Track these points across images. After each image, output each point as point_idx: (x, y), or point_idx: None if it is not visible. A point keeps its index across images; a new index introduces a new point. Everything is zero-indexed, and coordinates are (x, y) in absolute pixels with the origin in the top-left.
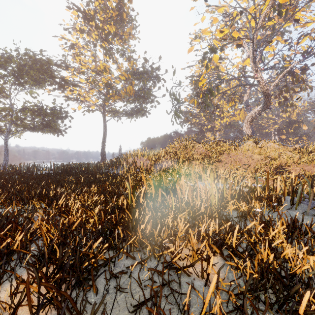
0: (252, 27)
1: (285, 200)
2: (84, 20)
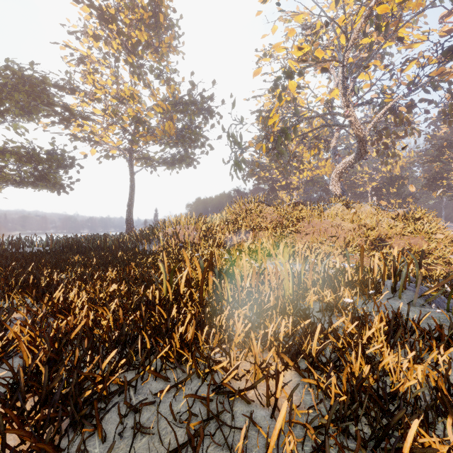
0: (342, 46)
1: (385, 286)
2: (100, 22)
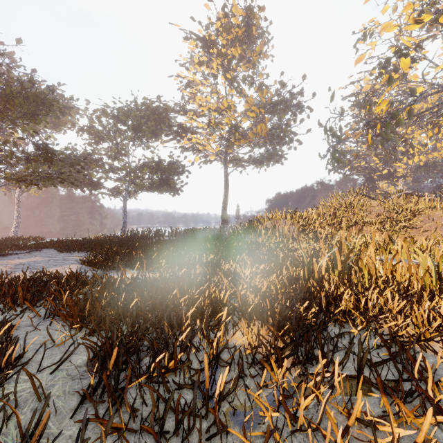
0: None
1: None
2: (204, 50)
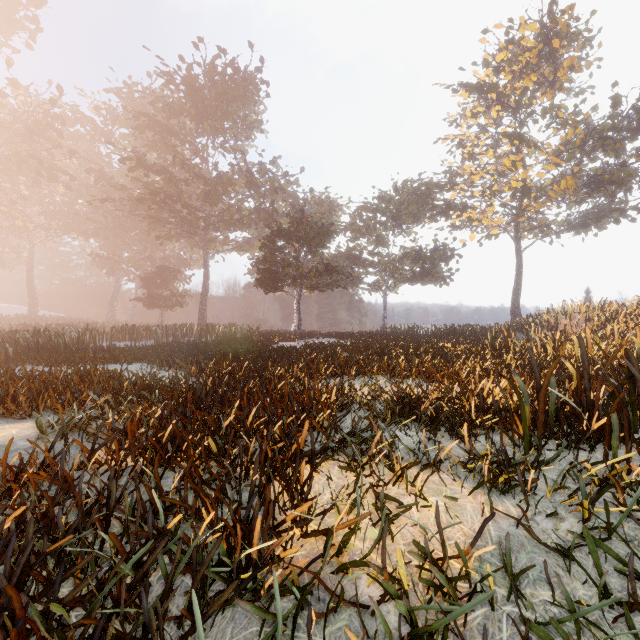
0: None
1: None
2: (478, 99)
